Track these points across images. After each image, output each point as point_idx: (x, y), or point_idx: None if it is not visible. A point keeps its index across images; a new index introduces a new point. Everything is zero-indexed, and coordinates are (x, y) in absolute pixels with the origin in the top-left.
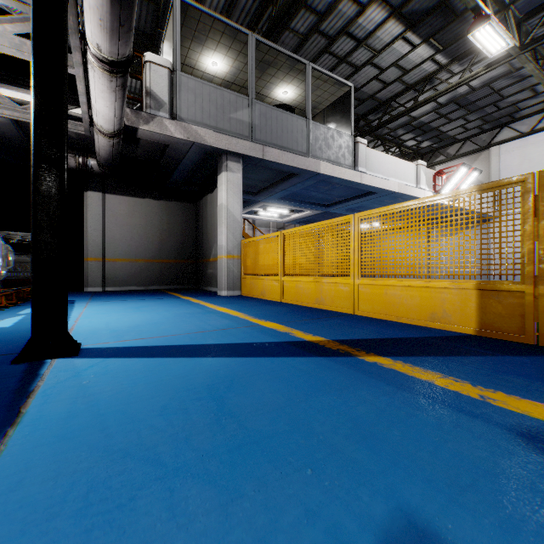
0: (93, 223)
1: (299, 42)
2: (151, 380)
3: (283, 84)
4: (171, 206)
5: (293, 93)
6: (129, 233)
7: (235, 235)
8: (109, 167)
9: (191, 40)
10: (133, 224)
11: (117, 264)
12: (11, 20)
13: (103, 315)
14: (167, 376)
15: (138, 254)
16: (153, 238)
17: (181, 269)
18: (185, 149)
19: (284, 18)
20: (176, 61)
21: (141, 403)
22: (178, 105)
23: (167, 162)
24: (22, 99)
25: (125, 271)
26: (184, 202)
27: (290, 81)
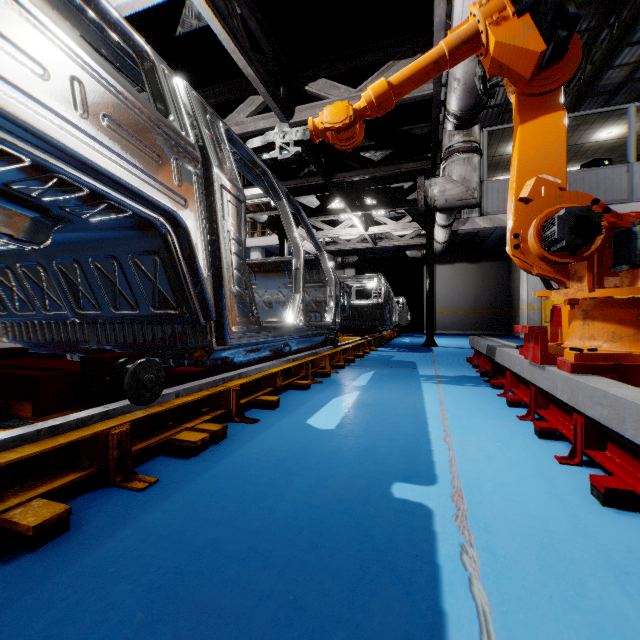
0: None
1: (631, 68)
2: (460, 350)
3: (602, 129)
4: (485, 266)
5: (620, 129)
6: (452, 291)
7: (536, 290)
8: (440, 253)
9: (498, 143)
10: (454, 284)
11: (444, 315)
12: (407, 217)
13: (441, 341)
14: (465, 350)
15: (459, 307)
16: (470, 293)
17: (494, 317)
18: (491, 230)
19: (591, 82)
20: (483, 175)
21: (457, 351)
22: (485, 205)
23: (479, 239)
24: (402, 234)
25: (449, 319)
26: (497, 261)
27: (610, 124)
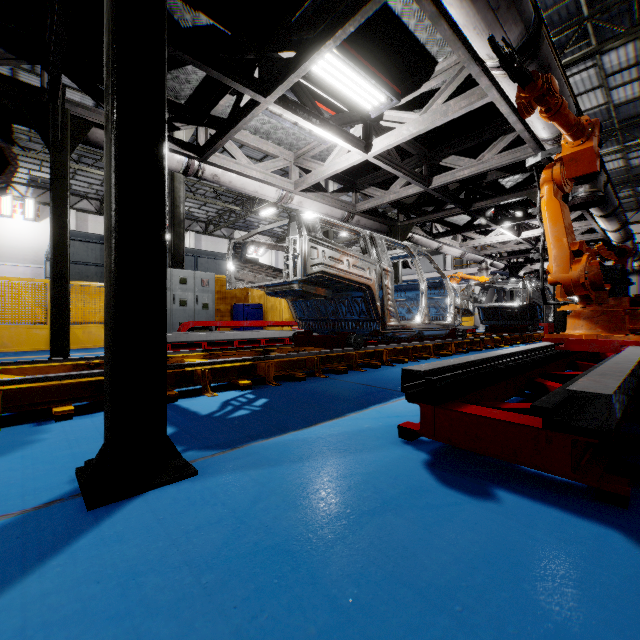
0: (630, 293)
1: None
2: None
3: None
4: None
5: None
6: None
7: None
8: (637, 270)
9: None
10: None
11: None
12: None
13: None
14: None
15: None
16: None
17: None
18: None
19: None
20: None
21: None
22: None
23: None
24: None
25: None
26: None
27: None
